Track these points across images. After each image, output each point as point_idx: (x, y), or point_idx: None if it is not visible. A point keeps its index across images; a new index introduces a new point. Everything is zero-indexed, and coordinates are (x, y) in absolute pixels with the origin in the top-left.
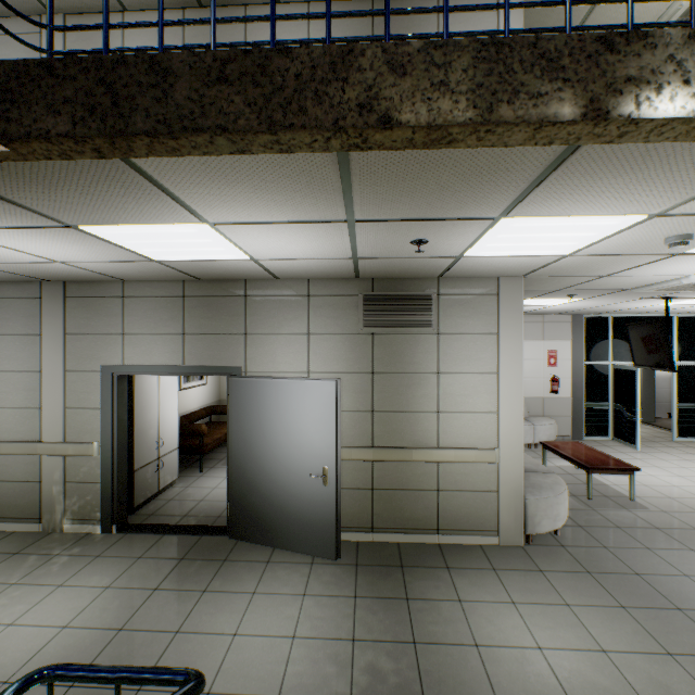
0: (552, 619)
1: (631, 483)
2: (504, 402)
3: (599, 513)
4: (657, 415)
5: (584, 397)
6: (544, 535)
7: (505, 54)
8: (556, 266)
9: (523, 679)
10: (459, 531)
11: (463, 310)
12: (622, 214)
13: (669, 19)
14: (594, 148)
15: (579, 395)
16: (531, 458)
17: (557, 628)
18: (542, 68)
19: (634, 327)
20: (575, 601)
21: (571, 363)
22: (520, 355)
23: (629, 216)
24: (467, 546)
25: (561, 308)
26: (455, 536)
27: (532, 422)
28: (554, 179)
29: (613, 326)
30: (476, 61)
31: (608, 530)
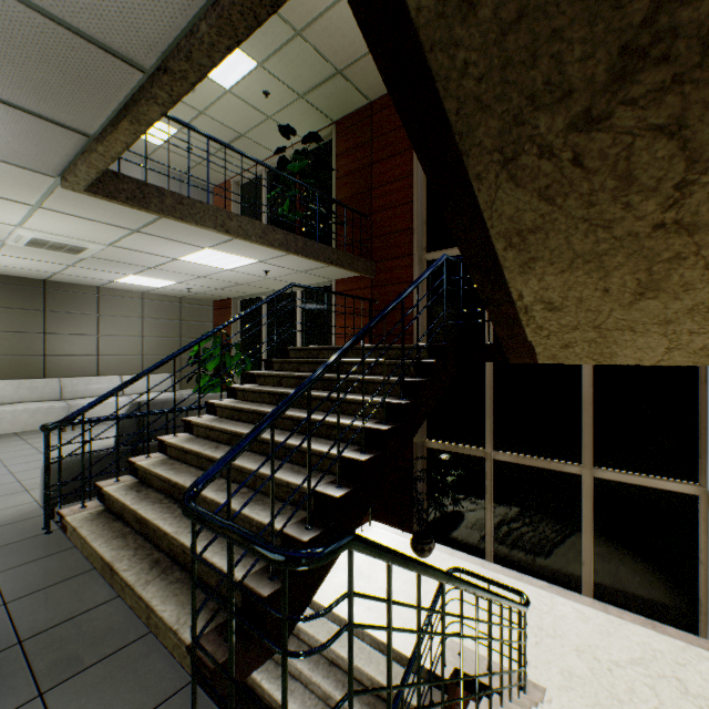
0: None
1: None
2: None
3: None
4: None
5: None
6: None
7: None
8: None
9: None
10: None
11: None
12: None
13: None
14: (64, 132)
15: None
16: None
17: None
18: None
19: None
20: None
21: None
22: None
23: None
24: None
25: None
26: None
27: None
28: (12, 110)
29: None
30: None
31: None
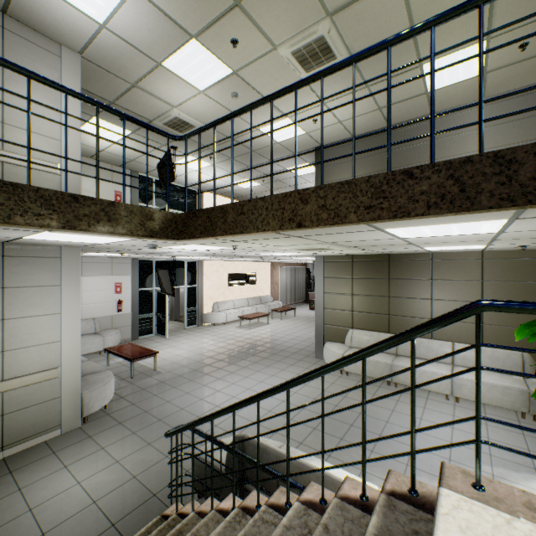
0: (91, 461)
1: (155, 361)
2: (66, 333)
3: (136, 384)
4: (183, 314)
5: (140, 311)
6: (98, 413)
7: (20, 192)
8: (100, 245)
9: (65, 506)
10: (26, 439)
11: (30, 268)
12: (119, 238)
13: (168, 117)
14: None
15: (136, 311)
16: (95, 363)
17: (94, 464)
18: (42, 203)
19: (161, 271)
20: (108, 443)
21: (132, 290)
22: (79, 299)
23: (123, 238)
24: (33, 447)
25: (123, 256)
26: (22, 445)
27: (103, 335)
28: None
29: (156, 266)
30: (0, 191)
31: (138, 393)
